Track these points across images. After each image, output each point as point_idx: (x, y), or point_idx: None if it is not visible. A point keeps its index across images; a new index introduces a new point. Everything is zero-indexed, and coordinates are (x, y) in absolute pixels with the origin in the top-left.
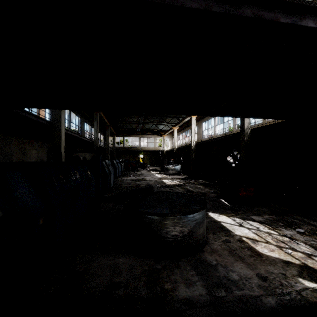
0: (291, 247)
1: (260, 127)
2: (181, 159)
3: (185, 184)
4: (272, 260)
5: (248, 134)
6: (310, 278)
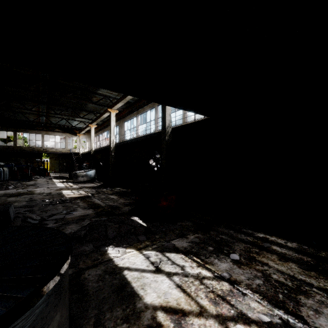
0: (240, 313)
1: (181, 126)
2: (101, 164)
3: (94, 196)
4: None
5: (169, 133)
6: None
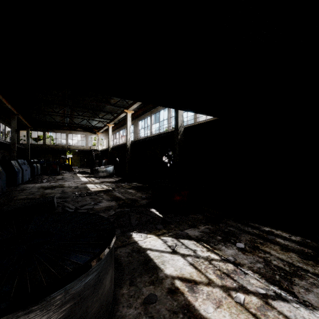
0: (241, 286)
1: (193, 126)
2: (117, 160)
3: (115, 190)
4: None
5: (182, 132)
6: None
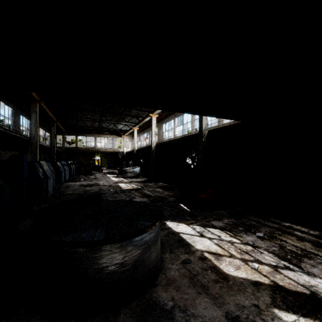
0: (257, 259)
1: (217, 129)
2: (142, 161)
3: (144, 188)
4: (240, 283)
5: (206, 135)
6: (286, 305)
